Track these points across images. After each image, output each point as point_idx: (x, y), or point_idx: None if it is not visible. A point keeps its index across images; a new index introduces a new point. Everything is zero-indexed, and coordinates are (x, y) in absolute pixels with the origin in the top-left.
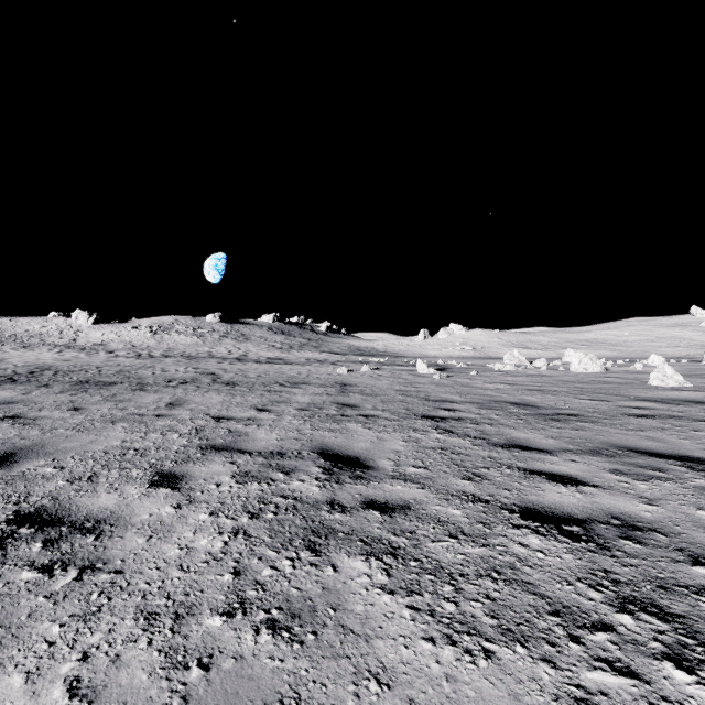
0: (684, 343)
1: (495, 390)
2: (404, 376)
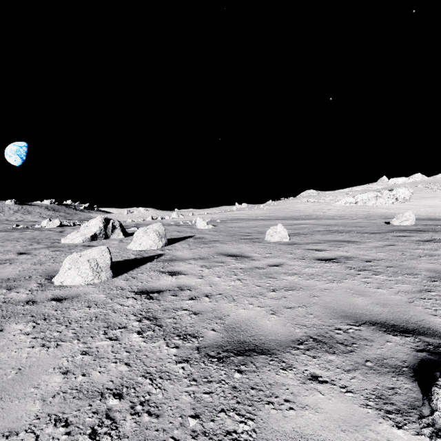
0: None
1: None
2: None
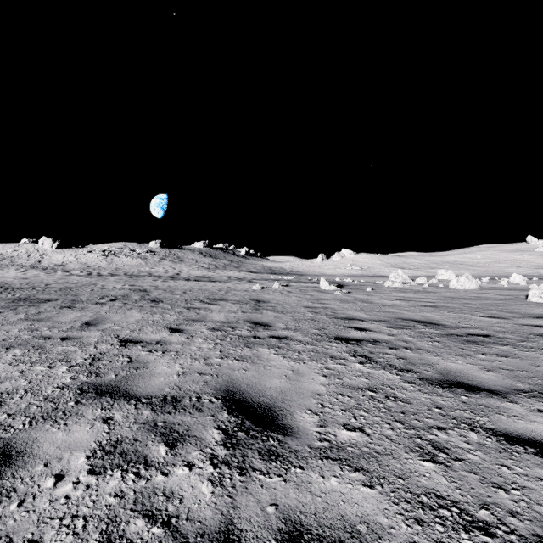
0: (524, 264)
1: (394, 306)
2: (310, 292)
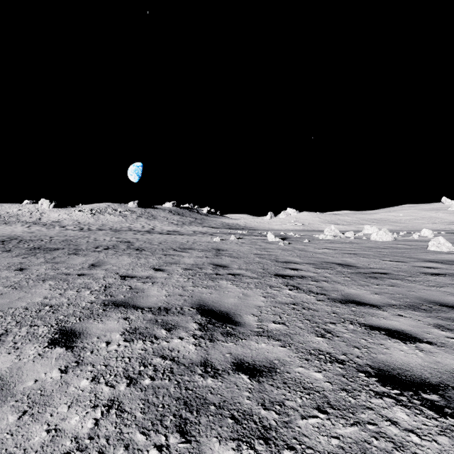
0: (438, 221)
1: (323, 254)
2: (259, 243)
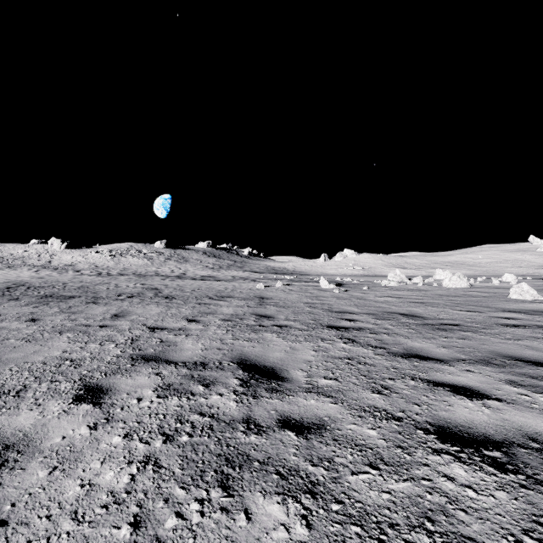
0: (525, 264)
1: (385, 302)
2: (310, 290)
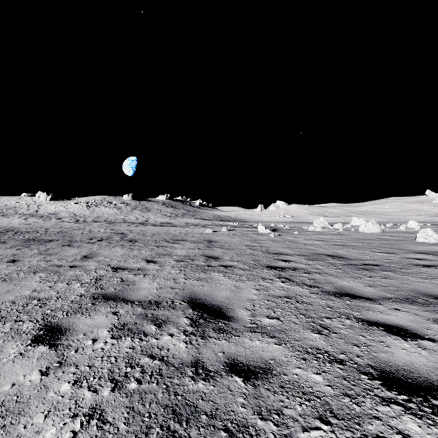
0: (423, 213)
1: (313, 245)
2: (250, 235)
